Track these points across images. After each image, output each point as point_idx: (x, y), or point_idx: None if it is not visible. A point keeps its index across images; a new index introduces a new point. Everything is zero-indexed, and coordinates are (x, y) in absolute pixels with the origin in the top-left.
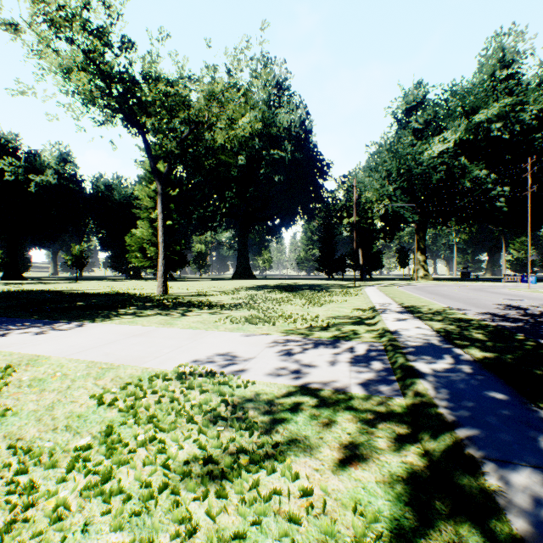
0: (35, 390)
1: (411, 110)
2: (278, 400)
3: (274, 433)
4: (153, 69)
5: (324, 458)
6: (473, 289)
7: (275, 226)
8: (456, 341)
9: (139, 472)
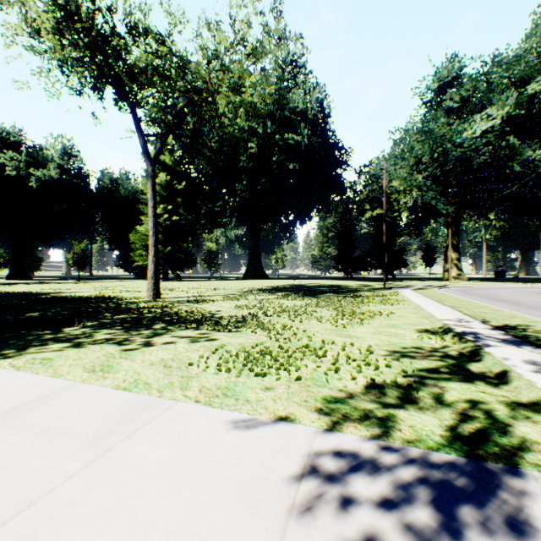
0: None
1: (445, 87)
2: None
3: None
4: (141, 21)
5: None
6: (540, 293)
7: (289, 222)
8: None
9: None
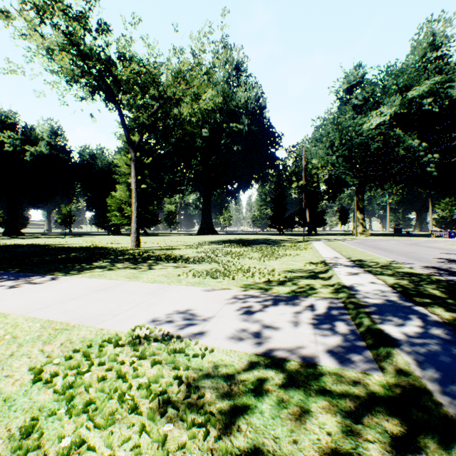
0: None
1: (352, 89)
2: (239, 376)
3: (235, 433)
4: (127, 51)
5: None
6: (409, 244)
7: (234, 190)
8: (416, 298)
9: None
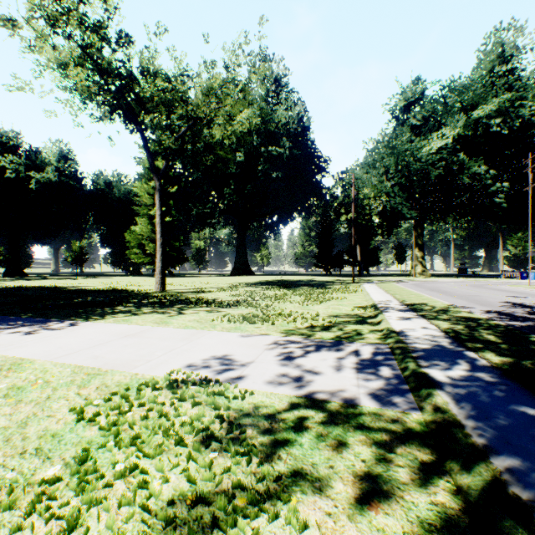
0: (10, 401)
1: (409, 107)
2: (280, 415)
3: (276, 460)
4: (151, 65)
5: (337, 497)
6: (473, 286)
7: (273, 223)
8: (468, 343)
9: (112, 518)
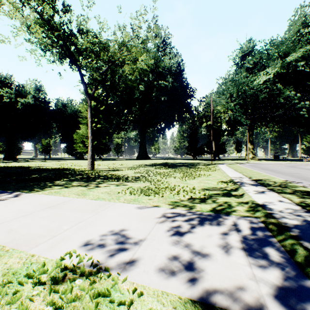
0: None
1: (245, 56)
2: None
3: None
4: (85, 26)
5: None
6: (289, 166)
7: (161, 128)
8: None
9: None
